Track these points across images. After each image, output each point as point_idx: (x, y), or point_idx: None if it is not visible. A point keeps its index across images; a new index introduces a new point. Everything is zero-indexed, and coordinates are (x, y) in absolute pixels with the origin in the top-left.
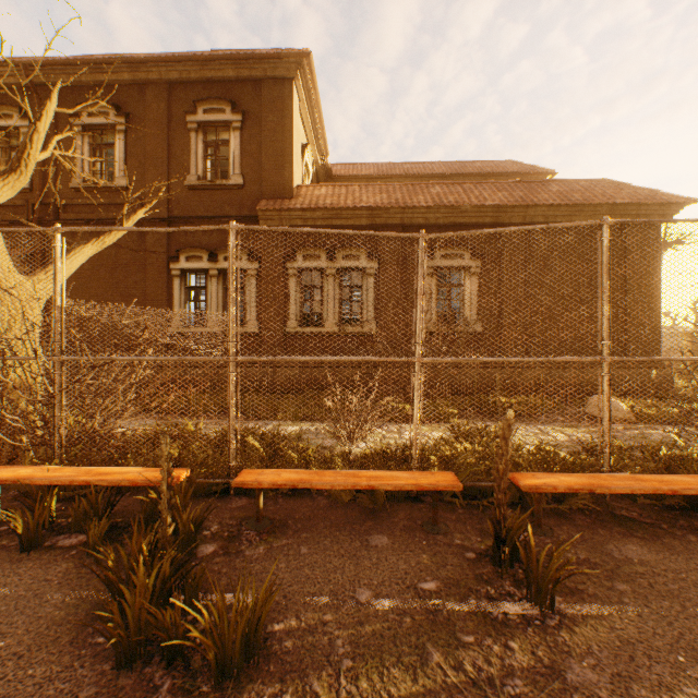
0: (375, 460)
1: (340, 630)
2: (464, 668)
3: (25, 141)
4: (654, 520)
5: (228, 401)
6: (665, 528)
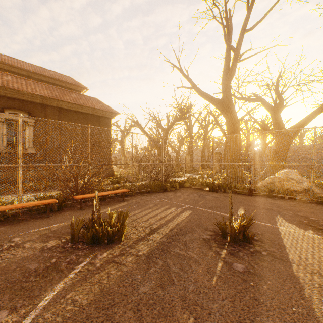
0: None
1: None
2: None
3: None
4: (29, 218)
5: None
6: (29, 219)
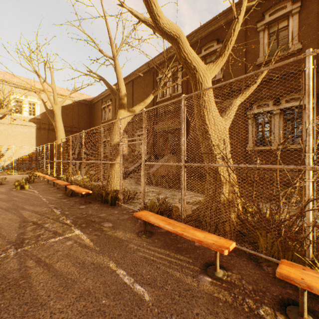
0: None
1: None
2: None
3: (230, 32)
4: None
5: None
6: None
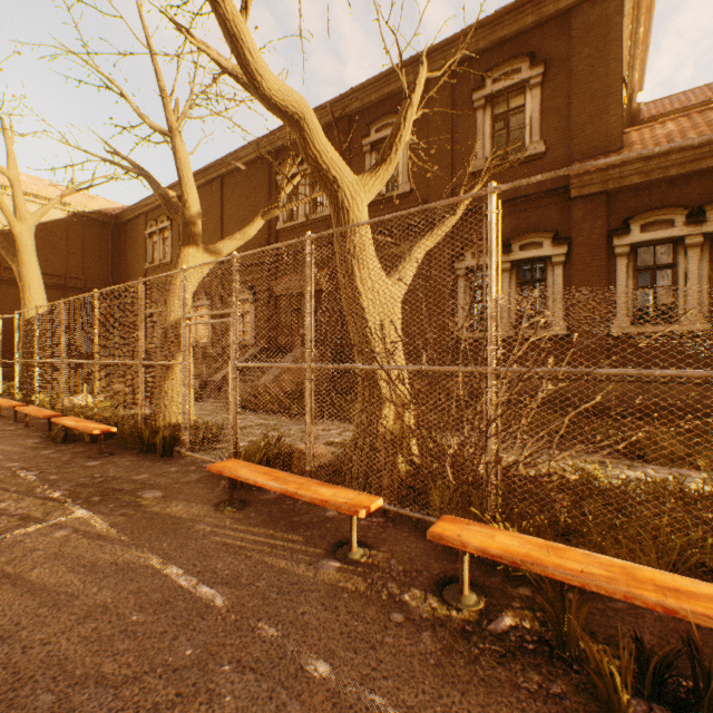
0: None
1: None
2: None
3: (398, 121)
4: None
5: None
6: None
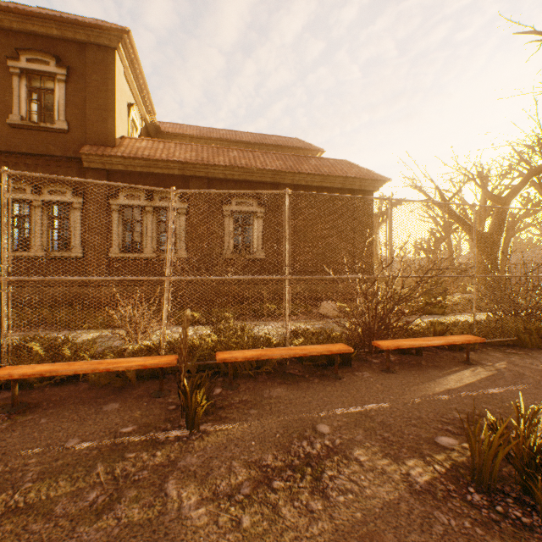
0: (141, 353)
1: (37, 467)
2: (115, 471)
3: None
4: (305, 373)
5: (0, 314)
6: (307, 377)
